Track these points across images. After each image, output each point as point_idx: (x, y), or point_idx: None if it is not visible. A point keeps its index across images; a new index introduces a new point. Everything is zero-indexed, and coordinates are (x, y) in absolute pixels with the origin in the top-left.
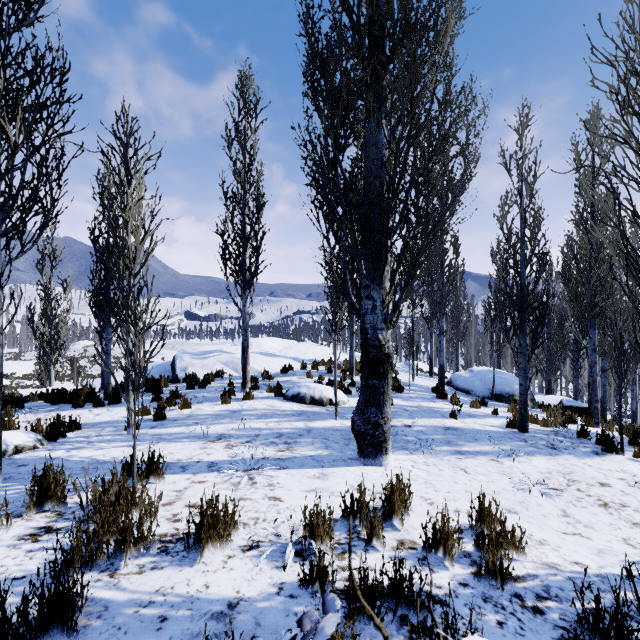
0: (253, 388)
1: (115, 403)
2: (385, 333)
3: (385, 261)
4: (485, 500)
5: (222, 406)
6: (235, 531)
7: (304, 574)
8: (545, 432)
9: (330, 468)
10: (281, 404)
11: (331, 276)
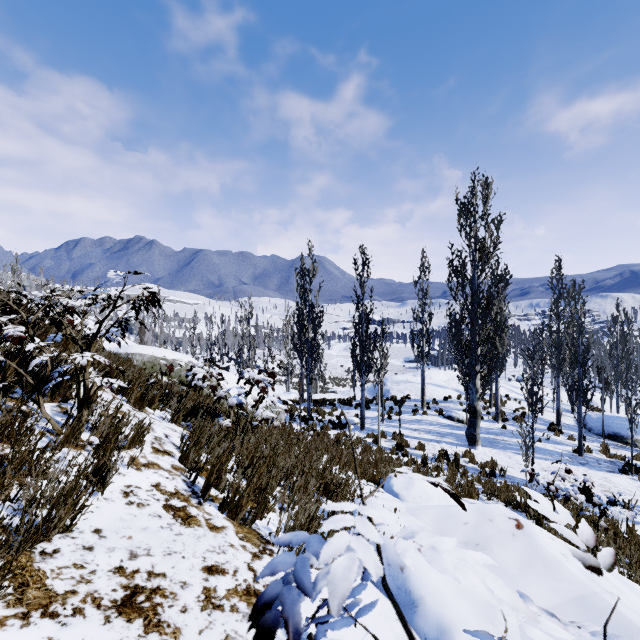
0: (427, 409)
1: (368, 409)
2: (477, 402)
3: (475, 378)
4: (504, 463)
5: (413, 417)
6: (425, 449)
7: (438, 455)
8: (601, 459)
9: (454, 446)
10: (441, 420)
11: (458, 377)
